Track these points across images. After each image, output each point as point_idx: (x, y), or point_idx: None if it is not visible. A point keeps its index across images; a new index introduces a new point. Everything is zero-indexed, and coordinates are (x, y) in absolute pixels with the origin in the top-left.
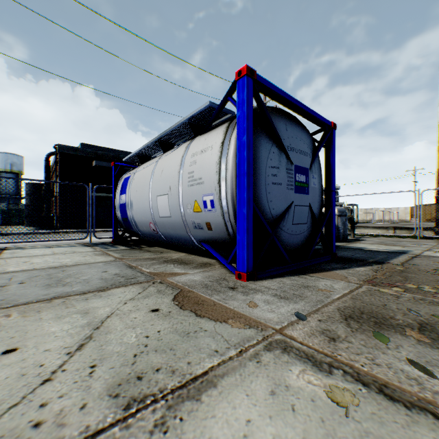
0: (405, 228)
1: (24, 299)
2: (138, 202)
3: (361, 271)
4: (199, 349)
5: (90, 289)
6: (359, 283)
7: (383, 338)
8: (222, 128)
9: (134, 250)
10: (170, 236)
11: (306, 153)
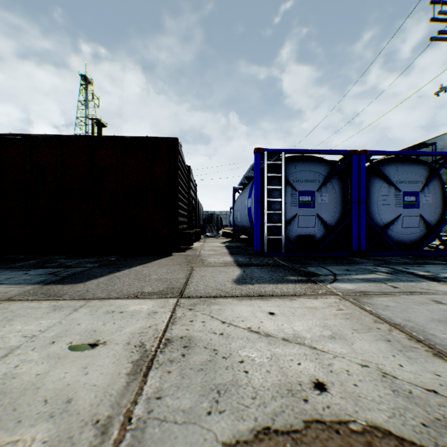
0: None
1: (388, 312)
2: None
3: None
4: (178, 385)
5: (442, 345)
6: None
7: None
8: None
9: None
10: None
11: None
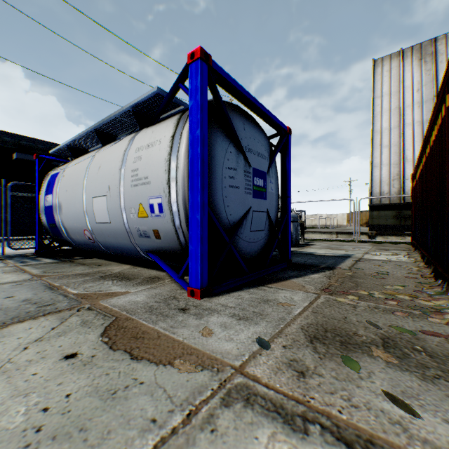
0: (346, 232)
1: None
2: (69, 204)
3: (317, 278)
4: (127, 421)
5: None
6: (317, 293)
7: (353, 364)
8: (173, 120)
9: (63, 264)
10: (110, 246)
11: (264, 157)
